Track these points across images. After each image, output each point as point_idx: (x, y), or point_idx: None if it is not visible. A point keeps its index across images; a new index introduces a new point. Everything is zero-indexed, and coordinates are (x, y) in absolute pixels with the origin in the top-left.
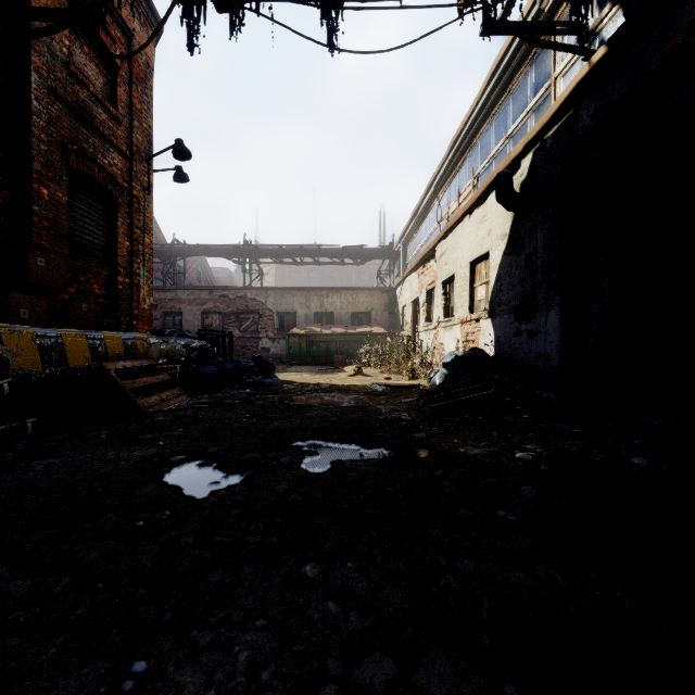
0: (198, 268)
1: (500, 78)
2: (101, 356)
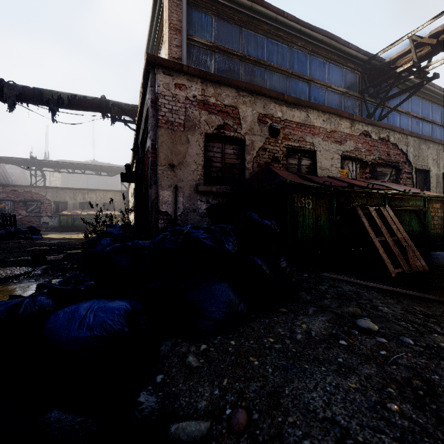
0: None
1: None
2: None
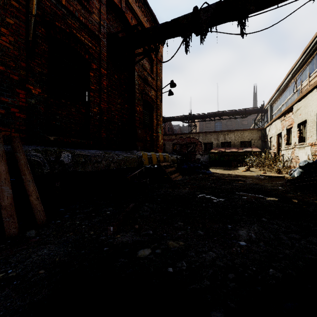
0: (168, 126)
1: None
2: (159, 161)
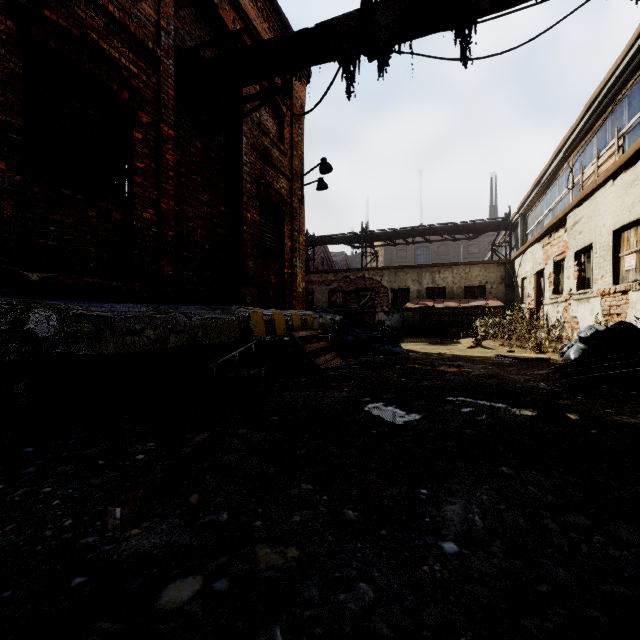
0: (321, 254)
1: None
2: (290, 328)
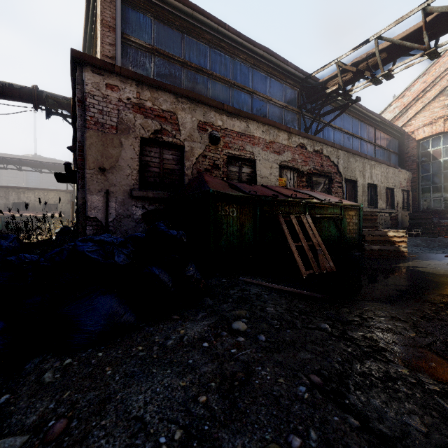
0: None
1: None
2: None
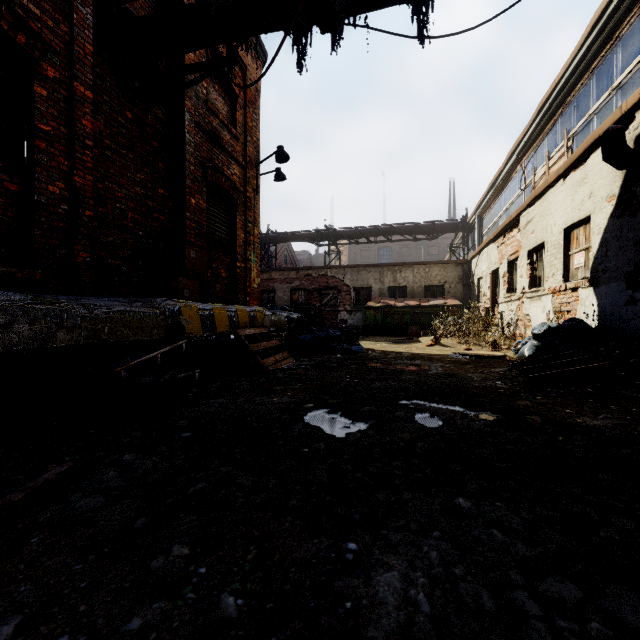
0: (284, 252)
1: (603, 27)
2: (235, 325)
